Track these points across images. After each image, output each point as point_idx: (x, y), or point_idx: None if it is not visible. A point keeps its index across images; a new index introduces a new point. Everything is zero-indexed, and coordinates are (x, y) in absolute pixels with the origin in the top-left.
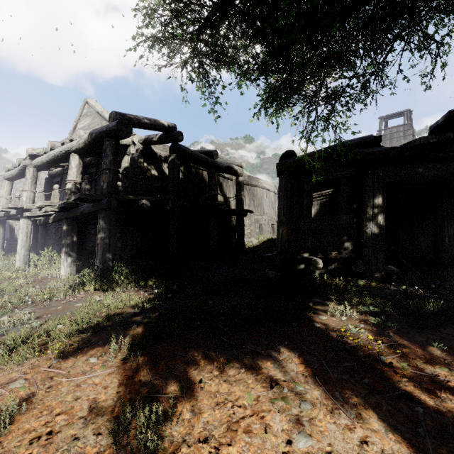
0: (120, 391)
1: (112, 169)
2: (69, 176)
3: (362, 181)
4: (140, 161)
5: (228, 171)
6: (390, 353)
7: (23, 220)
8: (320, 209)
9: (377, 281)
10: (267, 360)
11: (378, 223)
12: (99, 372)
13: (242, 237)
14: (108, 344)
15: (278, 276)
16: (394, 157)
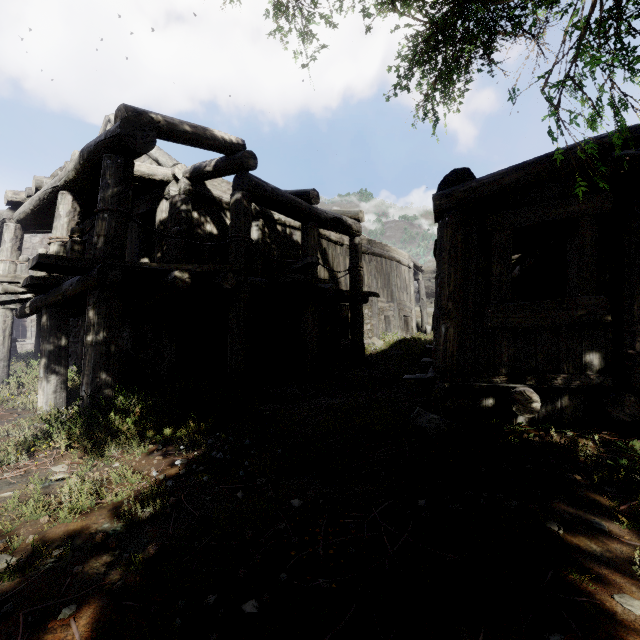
0: None
1: (115, 212)
2: (54, 232)
3: (630, 223)
4: (185, 208)
5: (335, 226)
6: None
7: None
8: None
9: None
10: None
11: None
12: None
13: (360, 337)
14: None
15: (444, 426)
16: None
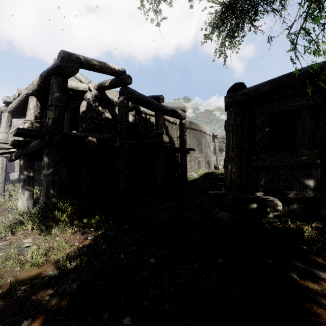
0: None
1: (58, 106)
2: (27, 117)
3: None
4: (94, 105)
5: (172, 114)
6: None
7: None
8: None
9: None
10: None
11: None
12: None
13: (185, 172)
14: None
15: (230, 219)
16: None
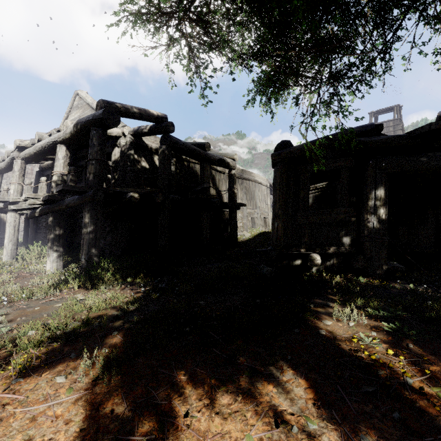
0: (84, 429)
1: (99, 160)
2: (55, 168)
3: (363, 172)
4: (130, 153)
5: (220, 163)
6: (416, 372)
7: (11, 213)
8: (313, 203)
9: (380, 278)
10: (268, 382)
11: (380, 216)
12: (64, 398)
13: (235, 230)
14: (81, 357)
15: (274, 272)
16: (398, 146)
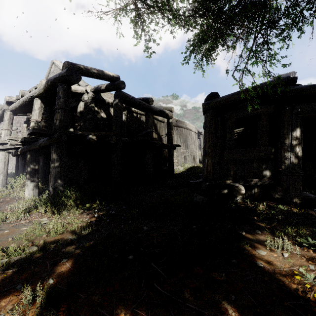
0: None
1: (63, 109)
2: (32, 117)
3: (280, 117)
4: (91, 105)
5: (161, 114)
6: None
7: (2, 152)
8: None
9: (296, 206)
10: None
11: (296, 153)
12: None
13: (172, 165)
14: (26, 289)
15: (205, 200)
16: (312, 93)
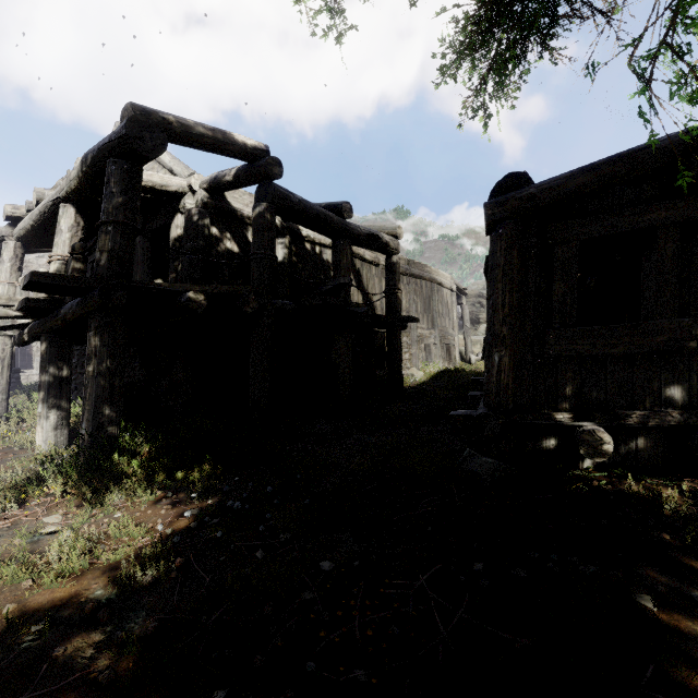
0: None
1: (120, 224)
2: (54, 249)
3: None
4: (202, 223)
5: (371, 243)
6: None
7: None
8: None
9: None
10: None
11: None
12: None
13: (399, 368)
14: None
15: (499, 471)
16: None
